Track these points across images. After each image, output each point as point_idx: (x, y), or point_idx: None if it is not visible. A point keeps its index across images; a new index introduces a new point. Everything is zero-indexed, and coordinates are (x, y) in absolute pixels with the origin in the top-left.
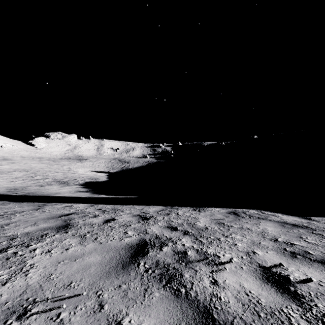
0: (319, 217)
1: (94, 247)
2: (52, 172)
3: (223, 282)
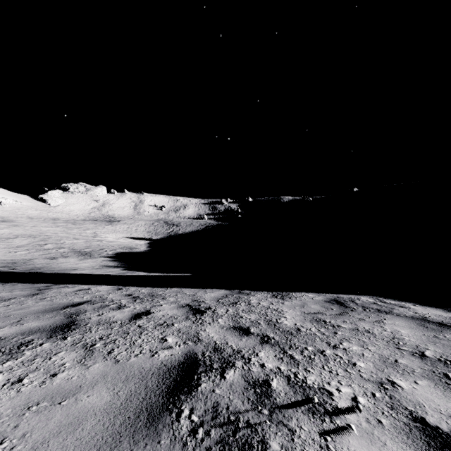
0: None
1: (103, 370)
2: (70, 239)
3: None
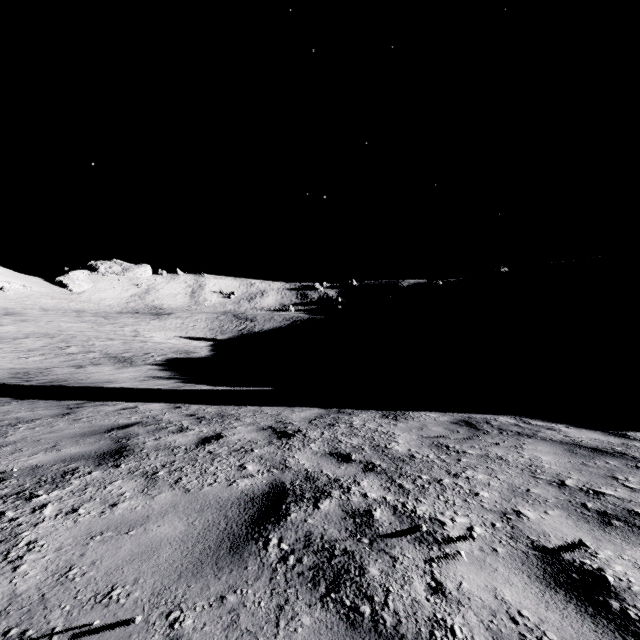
0: None
1: (172, 499)
2: (102, 339)
3: (457, 587)
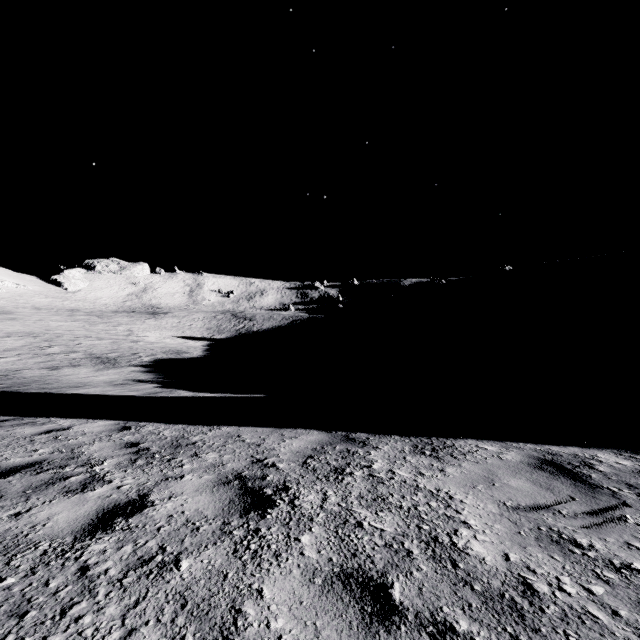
0: None
1: None
2: (90, 338)
3: None
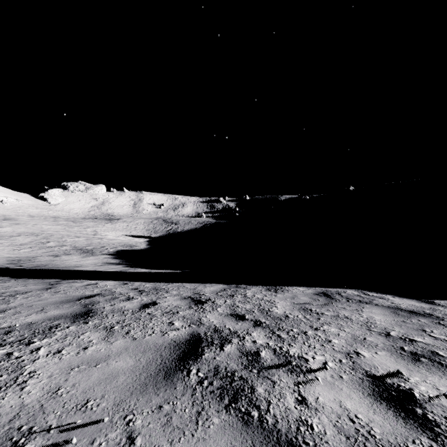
0: (446, 300)
1: (124, 344)
2: (71, 237)
3: (315, 400)
